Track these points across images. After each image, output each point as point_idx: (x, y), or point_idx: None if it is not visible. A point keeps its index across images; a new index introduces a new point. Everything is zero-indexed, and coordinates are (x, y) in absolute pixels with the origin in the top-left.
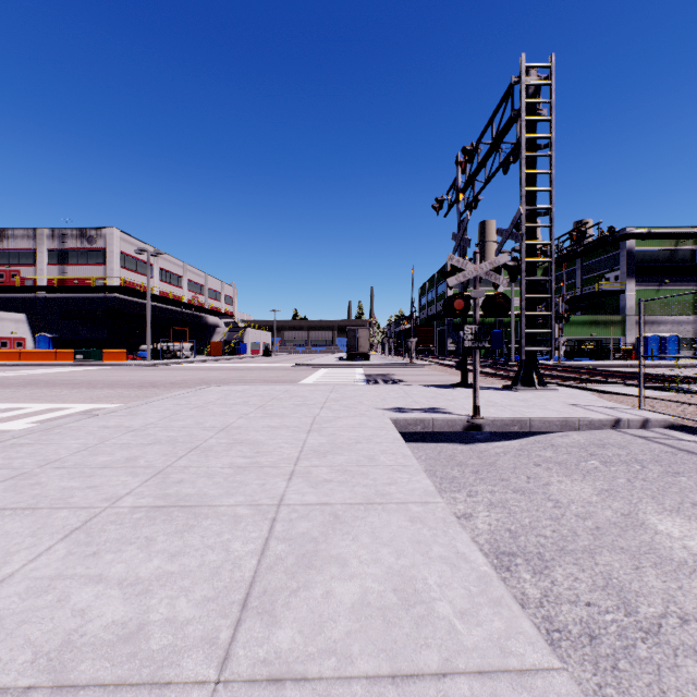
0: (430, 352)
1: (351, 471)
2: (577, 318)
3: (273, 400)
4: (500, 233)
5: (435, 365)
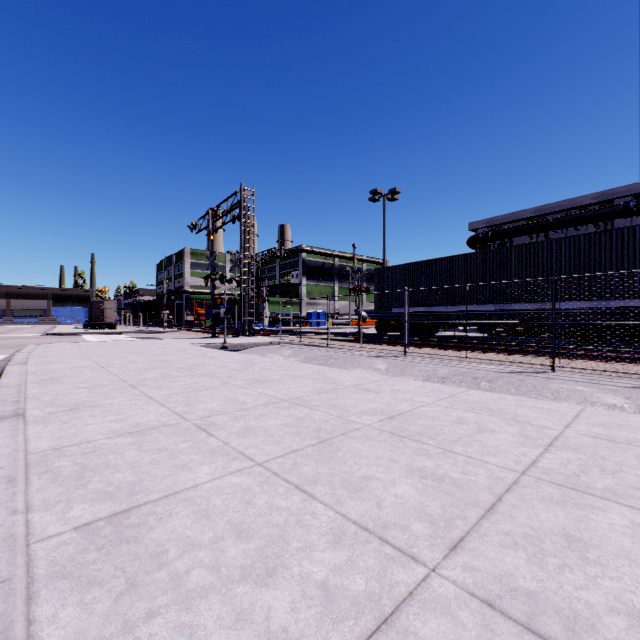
0: (170, 322)
1: (197, 350)
2: (276, 299)
3: (118, 345)
4: (232, 261)
5: (183, 331)
